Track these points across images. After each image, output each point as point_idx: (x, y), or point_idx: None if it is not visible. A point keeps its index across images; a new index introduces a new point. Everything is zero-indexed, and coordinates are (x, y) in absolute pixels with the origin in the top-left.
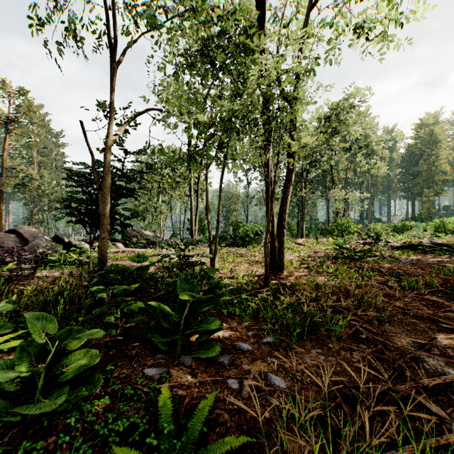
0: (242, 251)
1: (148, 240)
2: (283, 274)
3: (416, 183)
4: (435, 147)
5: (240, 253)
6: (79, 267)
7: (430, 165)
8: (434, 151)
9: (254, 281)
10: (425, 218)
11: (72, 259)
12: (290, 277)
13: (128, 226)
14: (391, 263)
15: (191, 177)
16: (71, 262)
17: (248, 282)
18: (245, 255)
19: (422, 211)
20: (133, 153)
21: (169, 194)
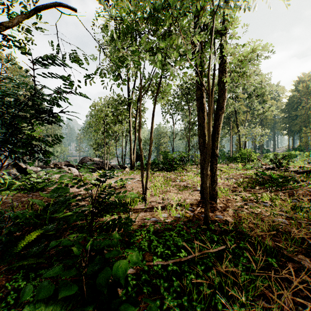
0: (171, 175)
1: (98, 165)
2: (216, 203)
3: (295, 123)
4: (310, 97)
5: (169, 177)
6: (20, 193)
7: (307, 110)
8: (309, 100)
9: (188, 214)
10: (303, 148)
11: (17, 184)
12: (226, 208)
13: (48, 154)
14: (310, 188)
15: (130, 116)
16: (17, 186)
17: (183, 217)
18: (174, 179)
19: (301, 144)
20: (39, 60)
21: (111, 129)
